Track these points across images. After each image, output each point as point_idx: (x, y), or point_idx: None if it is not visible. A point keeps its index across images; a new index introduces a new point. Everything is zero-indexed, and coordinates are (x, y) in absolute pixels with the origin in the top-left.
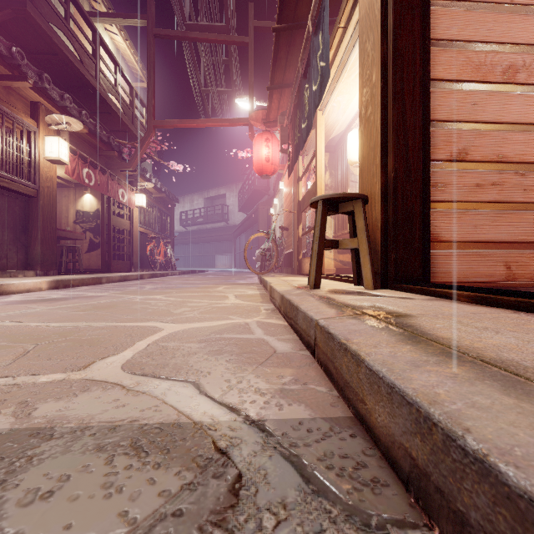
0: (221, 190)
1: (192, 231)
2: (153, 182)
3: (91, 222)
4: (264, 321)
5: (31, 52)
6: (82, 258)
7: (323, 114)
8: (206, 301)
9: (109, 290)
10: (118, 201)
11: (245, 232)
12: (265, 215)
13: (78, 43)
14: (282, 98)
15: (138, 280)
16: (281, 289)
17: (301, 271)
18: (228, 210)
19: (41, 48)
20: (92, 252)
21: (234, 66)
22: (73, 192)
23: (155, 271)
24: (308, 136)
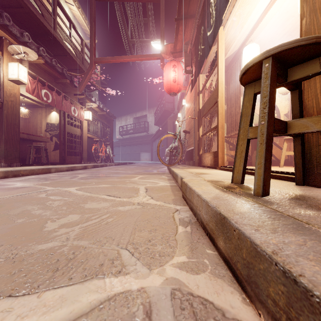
0: (144, 112)
1: (126, 138)
2: (97, 104)
3: (56, 130)
4: (190, 291)
5: (5, 6)
6: (50, 154)
7: (223, 30)
8: (111, 198)
9: (43, 180)
10: (71, 115)
11: (159, 138)
12: (172, 126)
13: (39, 2)
14: (186, 29)
15: (81, 170)
16: (204, 192)
17: (201, 164)
18: (148, 125)
19: (11, 3)
20: (56, 150)
21: (150, 20)
22: (45, 110)
23: (98, 163)
24: (215, 37)
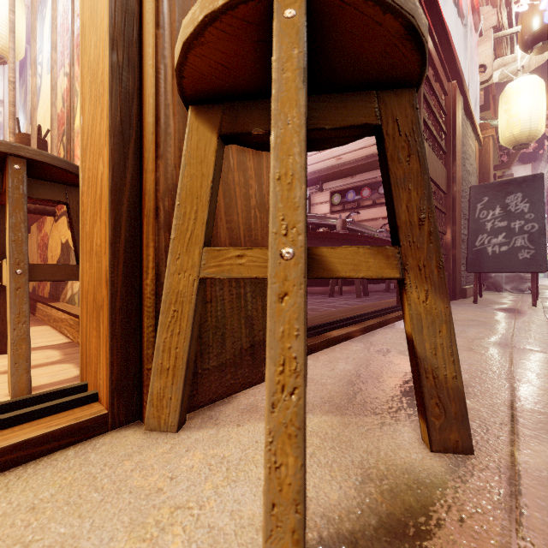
0: None
1: None
2: None
3: None
4: None
5: None
6: None
7: None
8: None
9: None
10: None
11: None
12: None
13: None
14: None
15: None
16: None
17: None
18: None
19: None
20: None
21: None
22: None
23: None
24: None
